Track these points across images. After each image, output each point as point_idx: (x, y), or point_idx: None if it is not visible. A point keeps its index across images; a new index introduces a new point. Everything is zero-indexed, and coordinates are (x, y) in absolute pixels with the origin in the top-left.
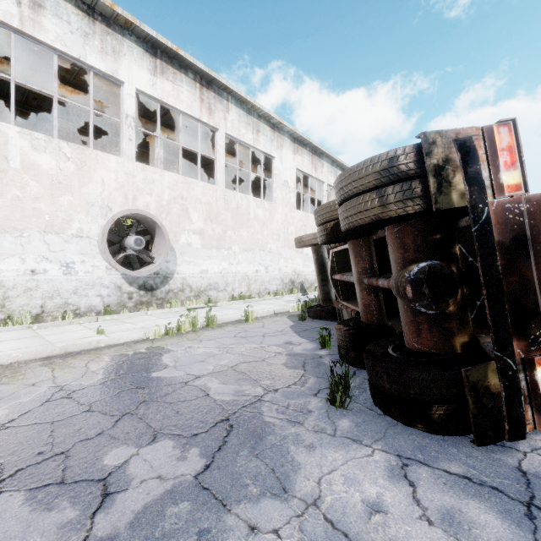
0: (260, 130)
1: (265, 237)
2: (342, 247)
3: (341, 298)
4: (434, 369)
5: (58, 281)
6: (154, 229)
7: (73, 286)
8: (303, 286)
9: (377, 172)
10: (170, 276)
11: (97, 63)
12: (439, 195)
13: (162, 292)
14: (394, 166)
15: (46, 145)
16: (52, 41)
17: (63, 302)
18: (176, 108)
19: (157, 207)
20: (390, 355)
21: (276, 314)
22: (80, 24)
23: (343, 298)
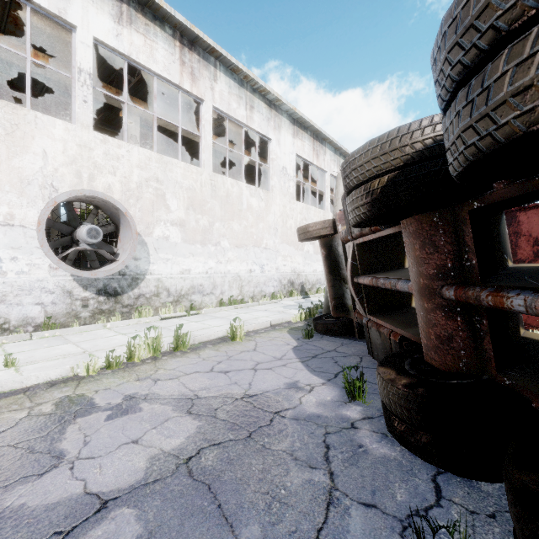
0: (255, 106)
1: (261, 231)
2: (376, 234)
3: (367, 311)
4: None
5: None
6: (118, 218)
7: None
8: (304, 288)
9: None
10: (140, 278)
11: None
12: None
13: (130, 298)
14: None
15: None
16: None
17: None
18: (149, 69)
19: (123, 190)
20: None
21: (274, 326)
22: None
23: (369, 311)
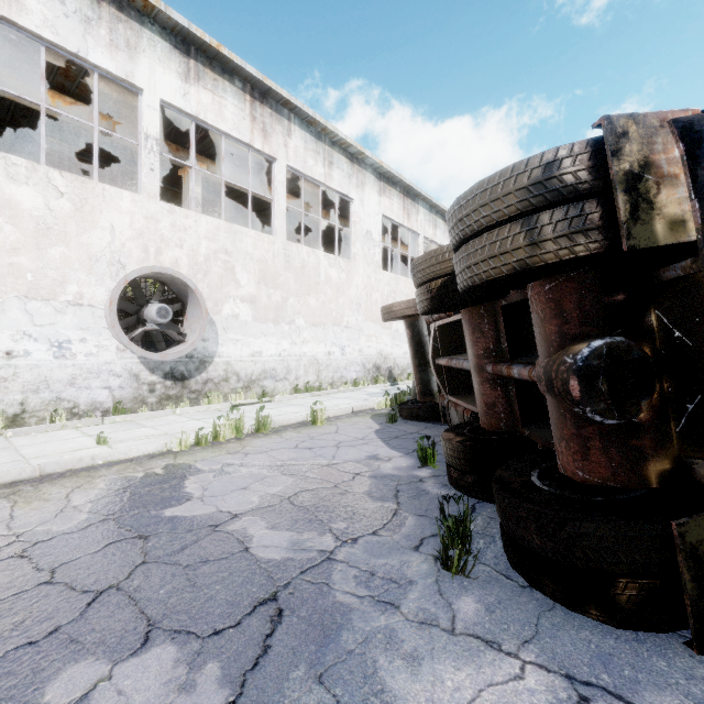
0: (334, 162)
1: (341, 306)
2: (450, 318)
3: (448, 392)
4: (621, 520)
5: (47, 367)
6: (186, 295)
7: (69, 375)
8: (392, 374)
9: (523, 189)
10: (209, 360)
11: (104, 61)
12: (635, 224)
13: (198, 383)
14: (553, 176)
15: (29, 175)
16: (38, 27)
17: (54, 397)
18: (217, 128)
19: (191, 264)
20: (538, 488)
21: (356, 412)
22: (79, 5)
23: (450, 392)
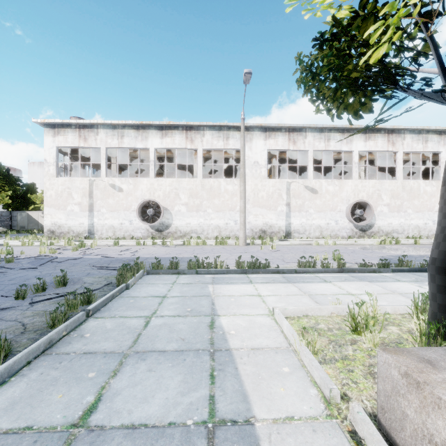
0: (428, 139)
1: (433, 202)
2: None
3: None
4: None
5: (334, 226)
6: (365, 206)
7: (338, 228)
8: None
9: None
10: (372, 226)
11: (345, 148)
12: None
13: (369, 232)
14: None
15: (331, 183)
16: (332, 148)
17: (335, 233)
18: (375, 151)
19: (366, 196)
20: None
21: None
22: (340, 138)
23: None
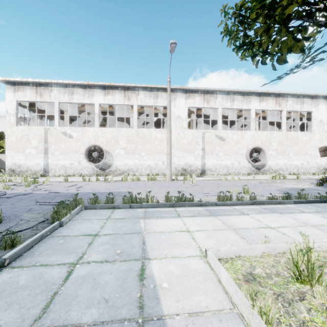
0: (304, 102)
1: (307, 148)
2: None
3: None
4: None
5: (237, 166)
6: (260, 150)
7: (240, 167)
8: None
9: (323, 149)
10: (265, 165)
11: (245, 107)
12: None
13: (262, 170)
14: (326, 148)
15: (235, 133)
16: (236, 107)
17: (238, 171)
18: (266, 109)
19: (261, 143)
20: None
21: (311, 179)
22: (241, 99)
23: None
